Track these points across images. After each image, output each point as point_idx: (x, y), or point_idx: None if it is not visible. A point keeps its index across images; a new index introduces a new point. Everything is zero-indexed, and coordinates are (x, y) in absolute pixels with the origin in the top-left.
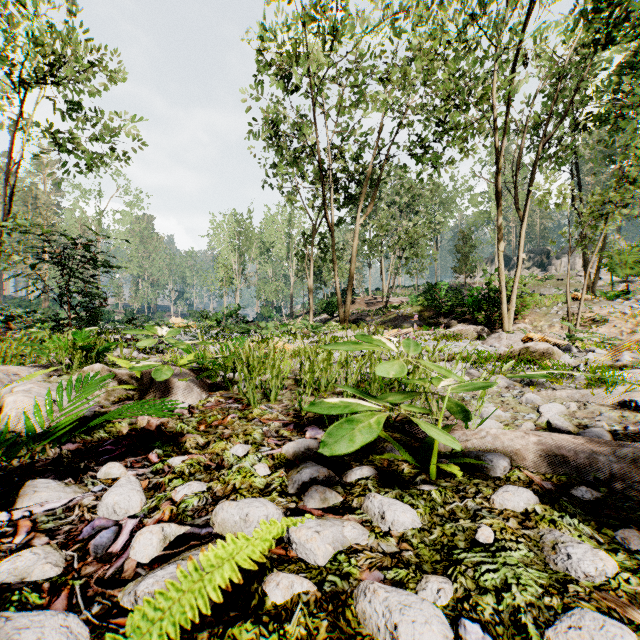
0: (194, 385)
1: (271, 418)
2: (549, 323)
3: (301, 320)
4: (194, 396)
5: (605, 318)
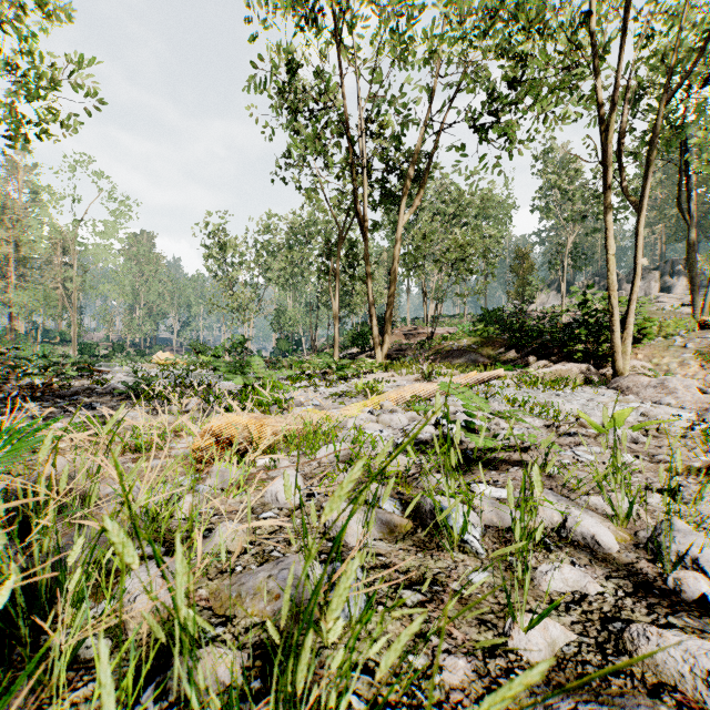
0: None
1: None
2: (678, 360)
3: (319, 355)
4: None
5: None
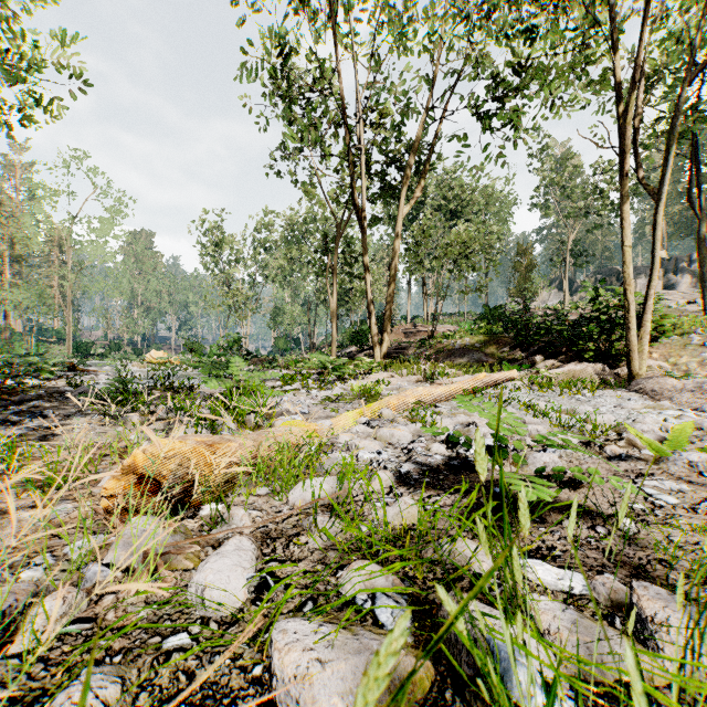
0: None
1: None
2: (697, 359)
3: (314, 355)
4: None
5: None
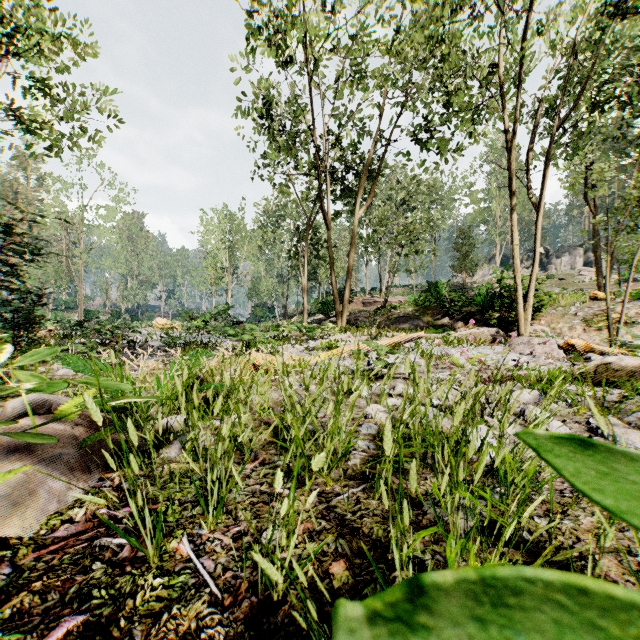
0: (58, 467)
1: (177, 636)
2: (569, 325)
3: (294, 322)
4: (32, 509)
5: (634, 319)
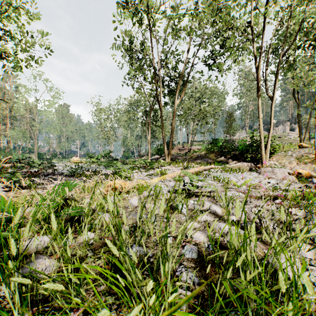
0: None
1: None
2: (288, 161)
3: (142, 159)
4: None
5: None
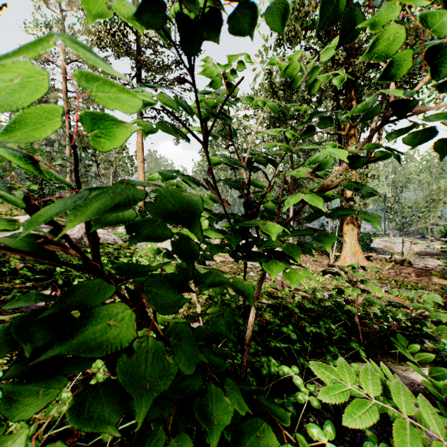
0: None
1: None
2: None
3: None
4: None
5: None
